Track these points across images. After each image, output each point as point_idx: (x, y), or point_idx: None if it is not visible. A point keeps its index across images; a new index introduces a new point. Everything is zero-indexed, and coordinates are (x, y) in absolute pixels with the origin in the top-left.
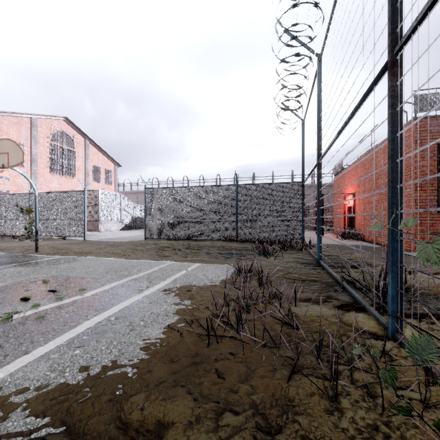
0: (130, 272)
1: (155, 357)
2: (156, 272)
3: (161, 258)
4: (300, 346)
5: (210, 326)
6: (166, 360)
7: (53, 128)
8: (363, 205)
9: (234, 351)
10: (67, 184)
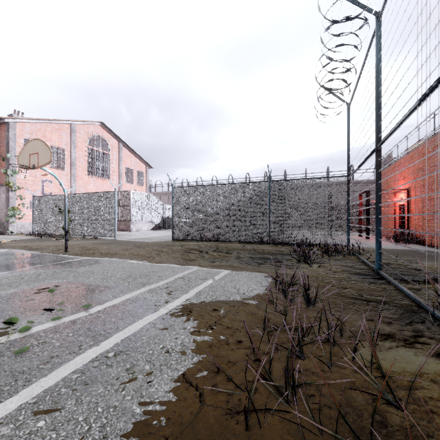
0: (149, 280)
1: None
2: (178, 281)
3: (186, 262)
4: None
5: (244, 381)
6: None
7: (90, 133)
8: (421, 202)
9: None
10: (103, 186)
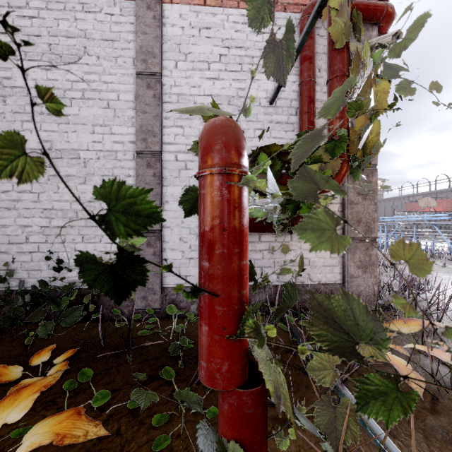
0: None
1: None
2: None
3: None
4: None
5: None
6: None
7: None
8: None
9: None
10: None
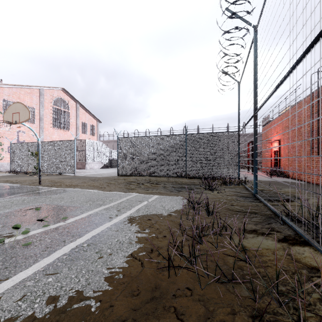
0: (104, 202)
1: (118, 289)
2: (124, 202)
3: (128, 190)
4: (255, 283)
5: (167, 256)
6: (127, 293)
7: (55, 96)
8: (287, 149)
9: (190, 286)
10: (64, 135)
